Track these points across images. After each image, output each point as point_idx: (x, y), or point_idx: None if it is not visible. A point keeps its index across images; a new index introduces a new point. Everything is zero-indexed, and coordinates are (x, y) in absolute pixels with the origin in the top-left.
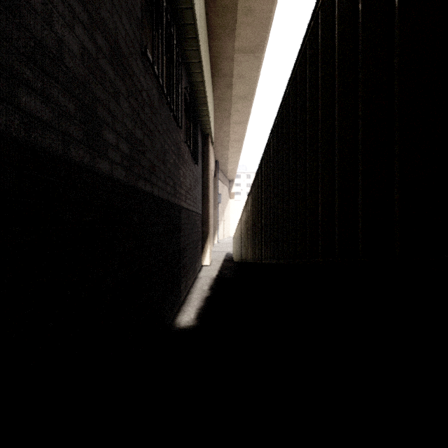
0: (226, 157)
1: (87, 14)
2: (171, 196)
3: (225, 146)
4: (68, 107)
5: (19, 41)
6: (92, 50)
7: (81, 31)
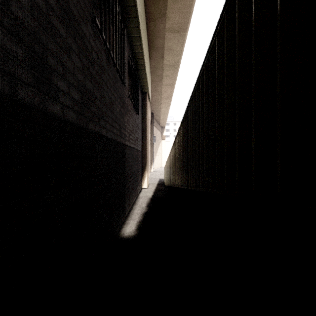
0: (159, 110)
1: None
2: (117, 136)
3: (158, 102)
4: (16, 51)
5: None
6: (43, 6)
7: None
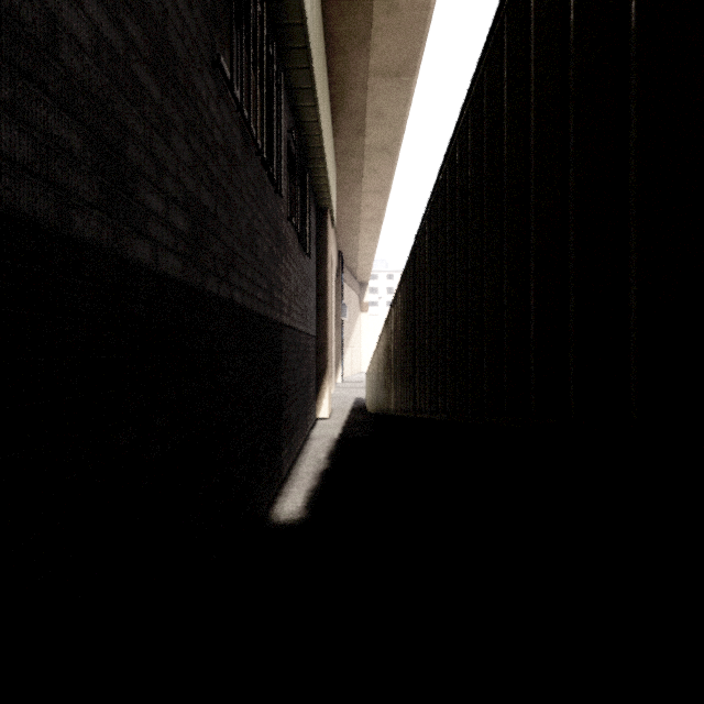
0: (355, 245)
1: None
2: (264, 306)
3: (353, 229)
4: (69, 140)
5: None
6: (118, 43)
7: (95, 8)
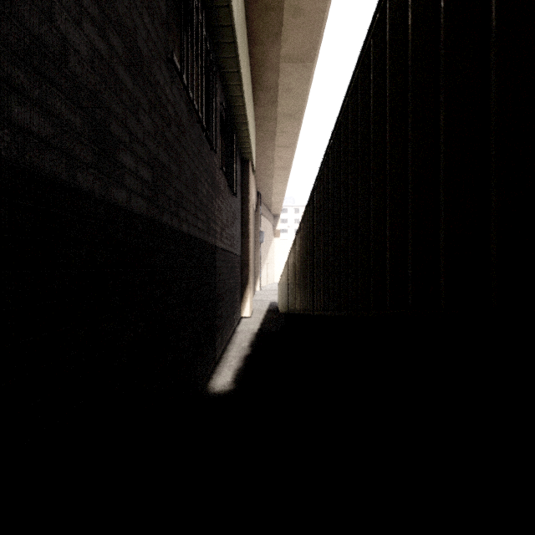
0: (270, 187)
1: (98, 7)
2: (203, 233)
3: (268, 174)
4: (74, 122)
5: (9, 37)
6: (105, 52)
7: (91, 29)
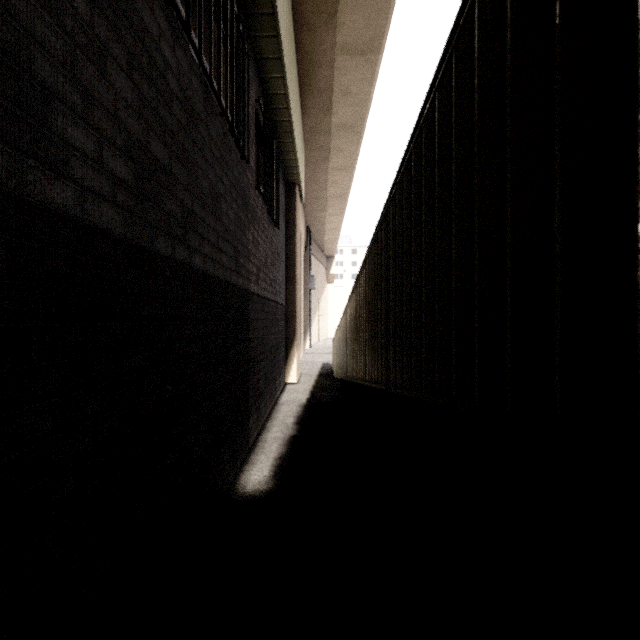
0: (322, 221)
1: None
2: (229, 273)
3: (320, 205)
4: None
5: None
6: None
7: None
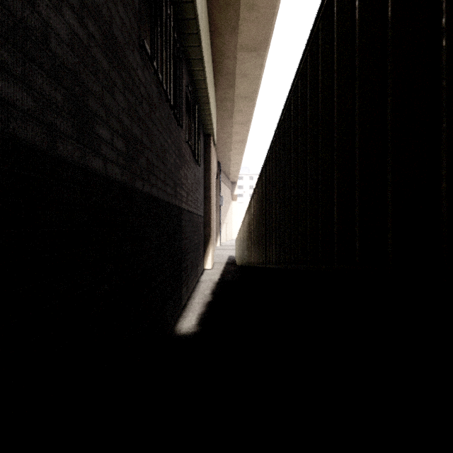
0: (228, 158)
1: None
2: (171, 197)
3: (227, 147)
4: (55, 97)
5: None
6: (83, 36)
7: (70, 15)
